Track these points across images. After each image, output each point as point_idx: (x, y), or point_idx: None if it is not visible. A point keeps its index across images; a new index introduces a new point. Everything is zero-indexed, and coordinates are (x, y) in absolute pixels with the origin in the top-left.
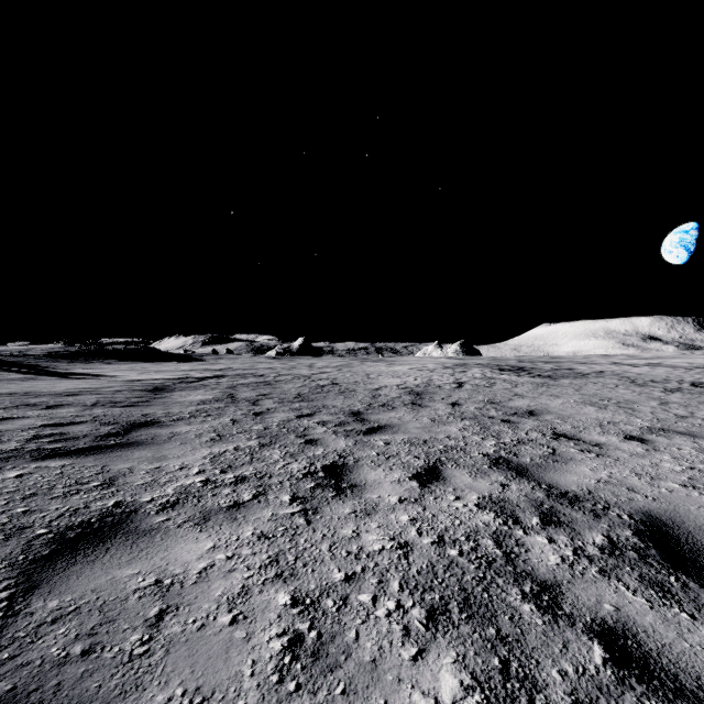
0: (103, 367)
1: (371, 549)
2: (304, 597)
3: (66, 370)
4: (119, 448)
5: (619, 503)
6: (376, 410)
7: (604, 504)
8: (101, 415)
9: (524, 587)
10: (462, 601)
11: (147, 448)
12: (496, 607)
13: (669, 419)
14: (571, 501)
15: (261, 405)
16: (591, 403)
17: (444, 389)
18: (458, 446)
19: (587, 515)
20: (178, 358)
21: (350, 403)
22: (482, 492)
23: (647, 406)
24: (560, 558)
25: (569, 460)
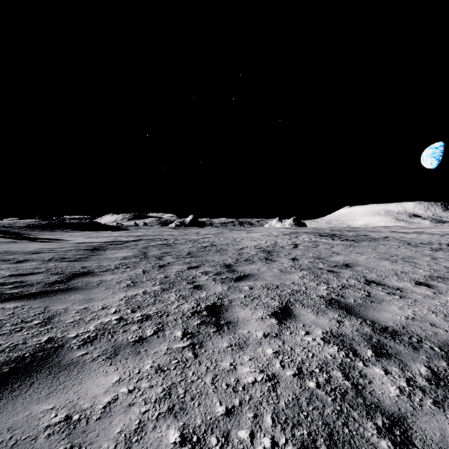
0: (63, 234)
1: (245, 381)
2: (191, 434)
3: (37, 236)
4: (60, 292)
5: (428, 336)
6: (242, 264)
7: (417, 337)
8: (53, 267)
9: (376, 421)
10: (327, 437)
11: (81, 292)
12: (358, 444)
13: (441, 270)
14: (392, 334)
15: (164, 260)
16: (385, 258)
17: (286, 249)
18: (300, 290)
19: (408, 347)
20: (112, 228)
21: (224, 258)
22: (324, 327)
23: (423, 260)
24: (398, 389)
25: (381, 301)
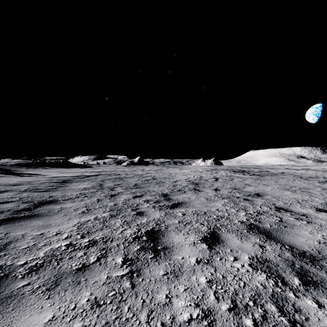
0: (42, 170)
1: (181, 319)
2: None
3: (23, 172)
4: (24, 219)
5: None
6: (176, 193)
7: None
8: (25, 196)
9: None
10: None
11: (42, 218)
12: None
13: None
14: (311, 260)
15: (115, 190)
16: (286, 189)
17: (209, 182)
18: (224, 215)
19: None
20: (80, 166)
21: (162, 189)
22: (250, 252)
23: (316, 190)
24: None
25: (293, 226)
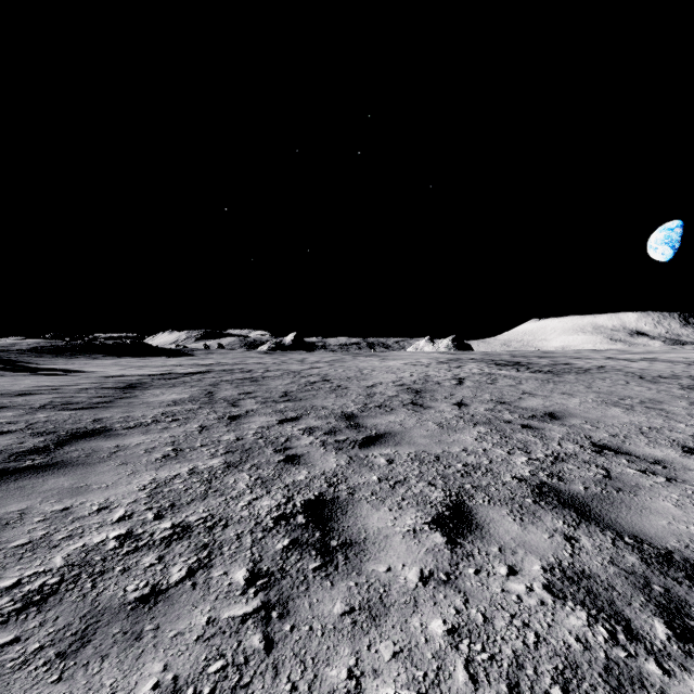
0: (86, 363)
1: None
2: None
3: (44, 365)
4: (30, 473)
5: None
6: (373, 413)
7: None
8: (41, 421)
9: None
10: None
11: (71, 472)
12: None
13: None
14: (687, 573)
15: (240, 406)
16: (612, 402)
17: (445, 387)
18: (480, 464)
19: None
20: (168, 352)
21: (342, 403)
22: (544, 555)
23: (678, 406)
24: None
25: (635, 488)
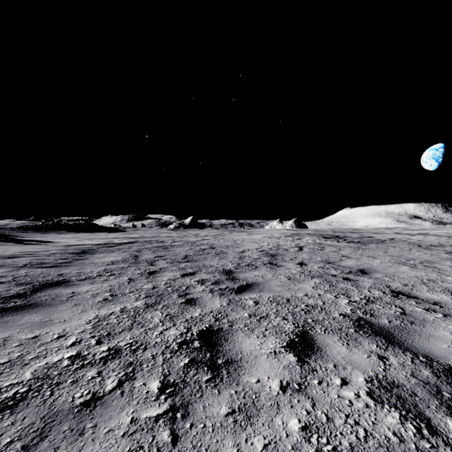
0: (55, 236)
1: None
2: None
3: (27, 238)
4: (13, 311)
5: None
6: (243, 269)
7: None
8: (23, 275)
9: None
10: None
11: (41, 310)
12: None
13: None
14: None
15: (156, 265)
16: (402, 262)
17: (290, 252)
18: (317, 305)
19: None
20: (109, 229)
21: (223, 263)
22: (365, 370)
23: (445, 265)
24: None
25: (423, 321)
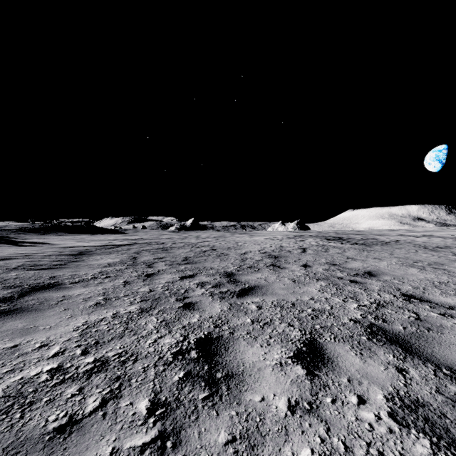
0: (53, 238)
1: None
2: None
3: (25, 239)
4: None
5: None
6: (245, 272)
7: None
8: (12, 278)
9: None
10: None
11: (25, 316)
12: None
13: None
14: None
15: (154, 267)
16: (409, 264)
17: (294, 254)
18: (325, 309)
19: None
20: (109, 231)
21: (224, 265)
22: (384, 385)
23: (455, 267)
24: None
25: (441, 328)
